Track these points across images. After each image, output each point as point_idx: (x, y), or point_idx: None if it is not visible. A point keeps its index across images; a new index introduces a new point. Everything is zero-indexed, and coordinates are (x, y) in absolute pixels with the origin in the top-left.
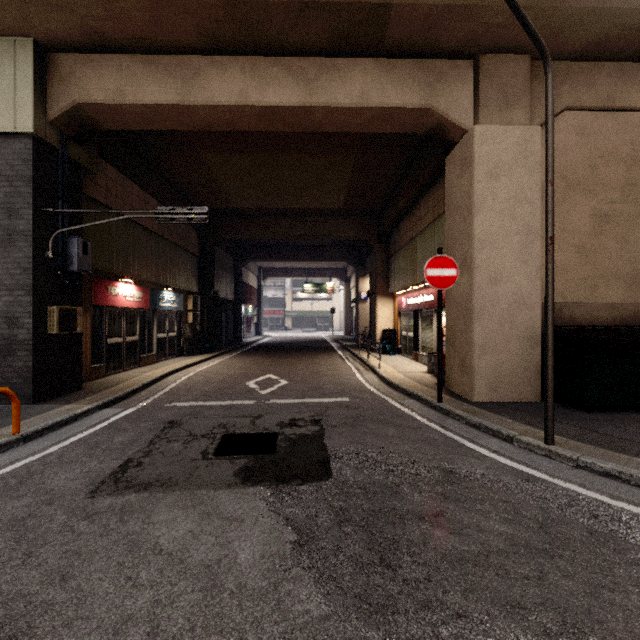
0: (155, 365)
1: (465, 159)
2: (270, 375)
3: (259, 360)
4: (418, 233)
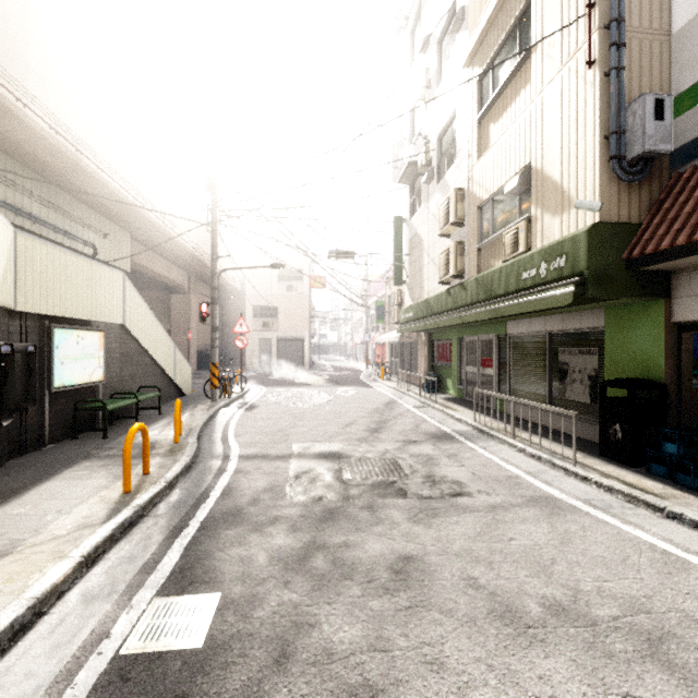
0: None
1: (186, 302)
2: None
3: None
4: None
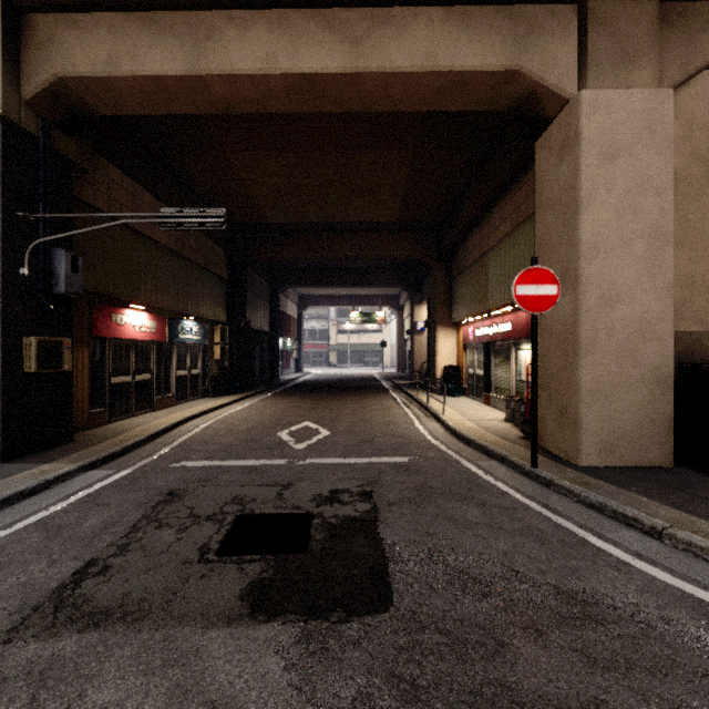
0: (172, 408)
1: (566, 138)
2: (308, 422)
3: (297, 402)
4: (491, 247)
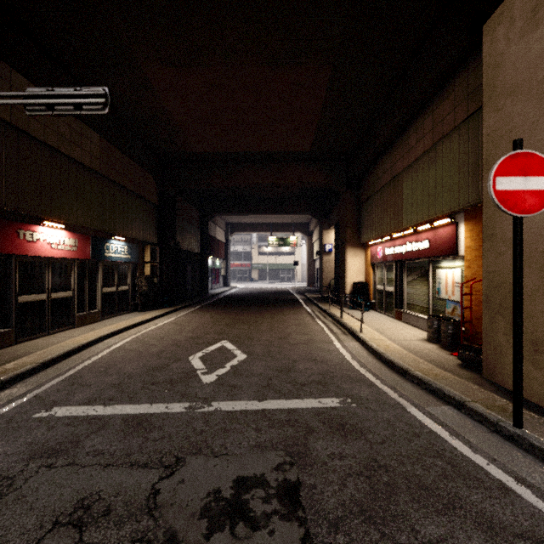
0: (96, 324)
1: None
2: (225, 342)
3: (218, 317)
4: (405, 168)
